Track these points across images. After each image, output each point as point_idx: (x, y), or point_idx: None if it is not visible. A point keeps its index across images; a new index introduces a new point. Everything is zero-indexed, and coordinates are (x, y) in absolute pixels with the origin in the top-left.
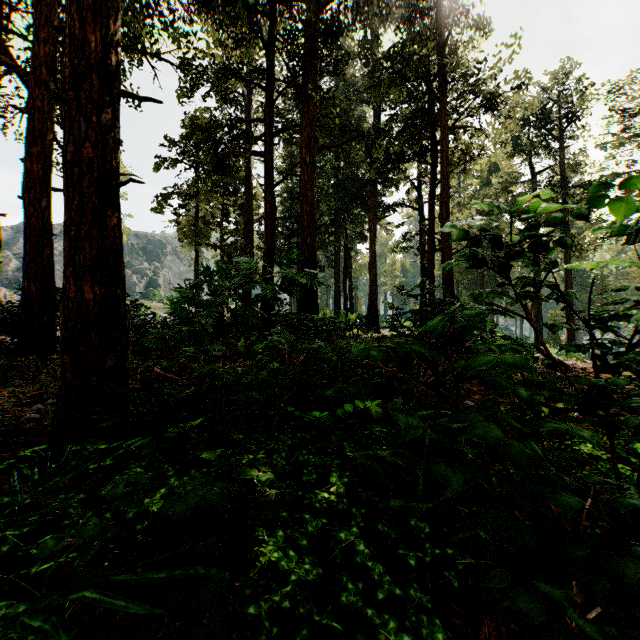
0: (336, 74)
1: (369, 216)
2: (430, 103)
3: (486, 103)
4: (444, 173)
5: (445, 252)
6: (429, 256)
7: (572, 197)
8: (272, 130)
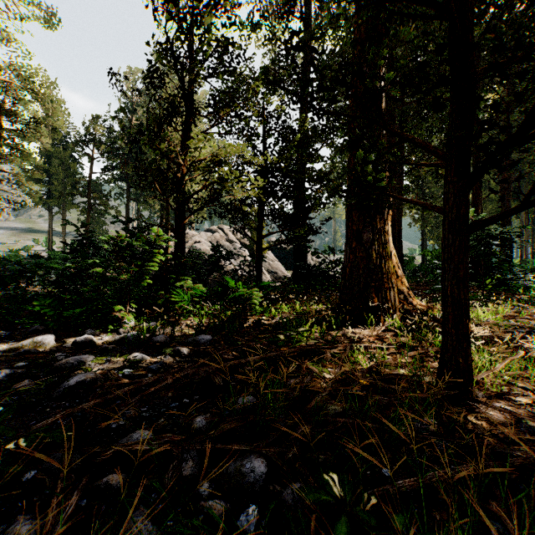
0: None
1: None
2: None
3: None
4: None
5: None
6: None
7: None
8: None
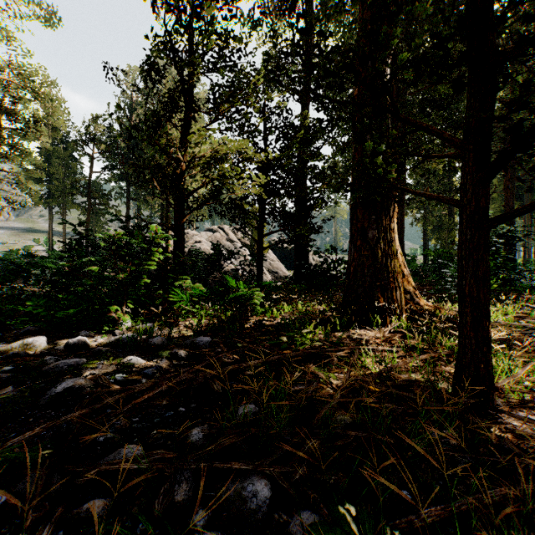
0: None
1: None
2: None
3: None
4: None
5: None
6: None
7: None
8: None
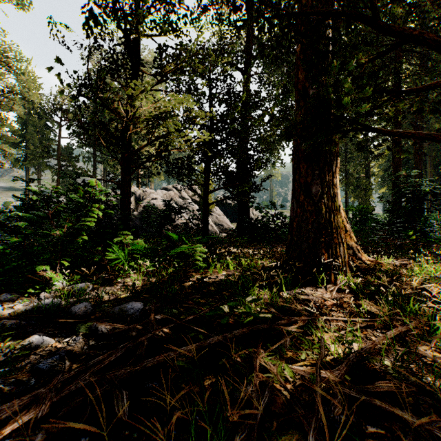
0: None
1: None
2: None
3: None
4: None
5: None
6: None
7: None
8: None
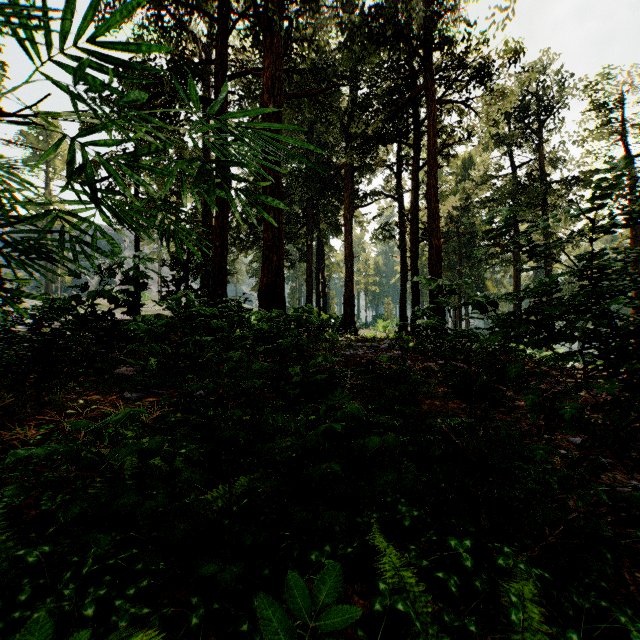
0: (308, 2)
1: (345, 204)
2: (415, 74)
3: (479, 72)
4: (432, 151)
5: (433, 242)
6: (413, 248)
7: (554, 192)
8: (225, 73)
